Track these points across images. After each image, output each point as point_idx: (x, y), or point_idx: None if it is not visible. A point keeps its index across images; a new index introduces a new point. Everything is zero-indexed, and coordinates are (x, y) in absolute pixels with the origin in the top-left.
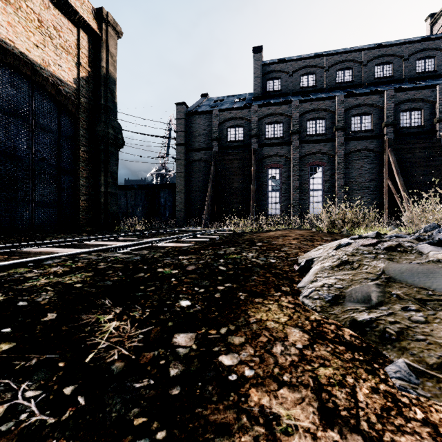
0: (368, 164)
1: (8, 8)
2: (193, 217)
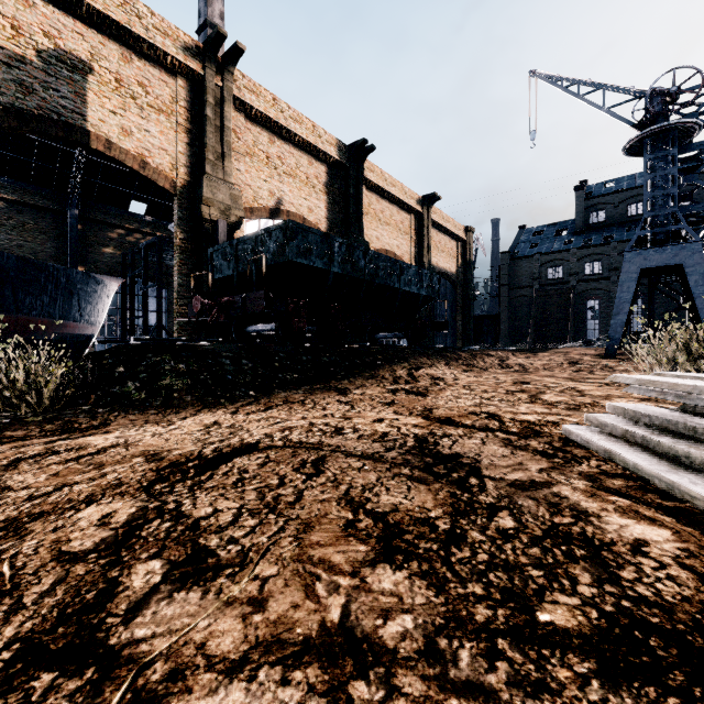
0: None
1: (442, 254)
2: (516, 343)
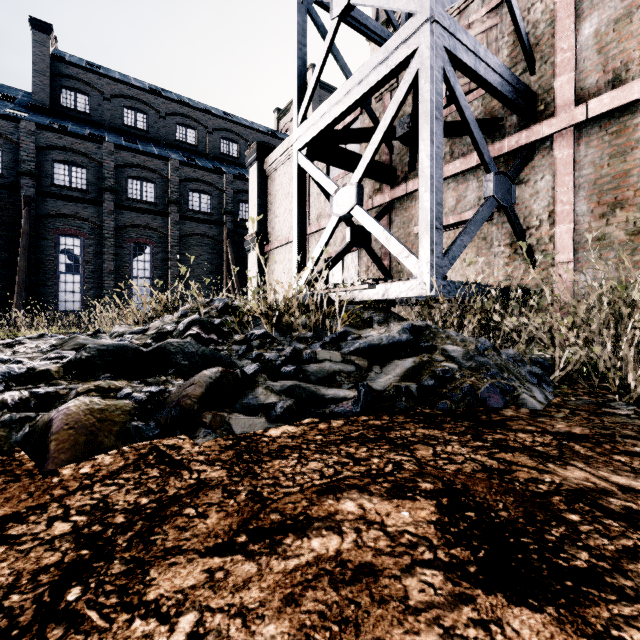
0: (208, 253)
1: None
2: None
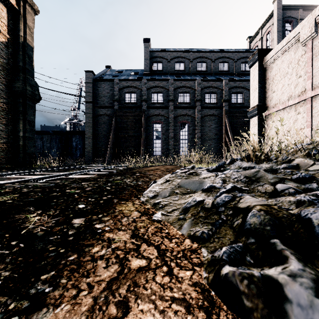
0: (214, 124)
1: None
2: (99, 157)
